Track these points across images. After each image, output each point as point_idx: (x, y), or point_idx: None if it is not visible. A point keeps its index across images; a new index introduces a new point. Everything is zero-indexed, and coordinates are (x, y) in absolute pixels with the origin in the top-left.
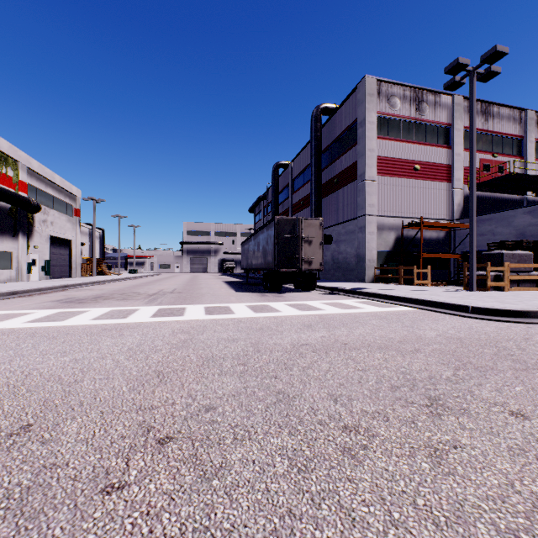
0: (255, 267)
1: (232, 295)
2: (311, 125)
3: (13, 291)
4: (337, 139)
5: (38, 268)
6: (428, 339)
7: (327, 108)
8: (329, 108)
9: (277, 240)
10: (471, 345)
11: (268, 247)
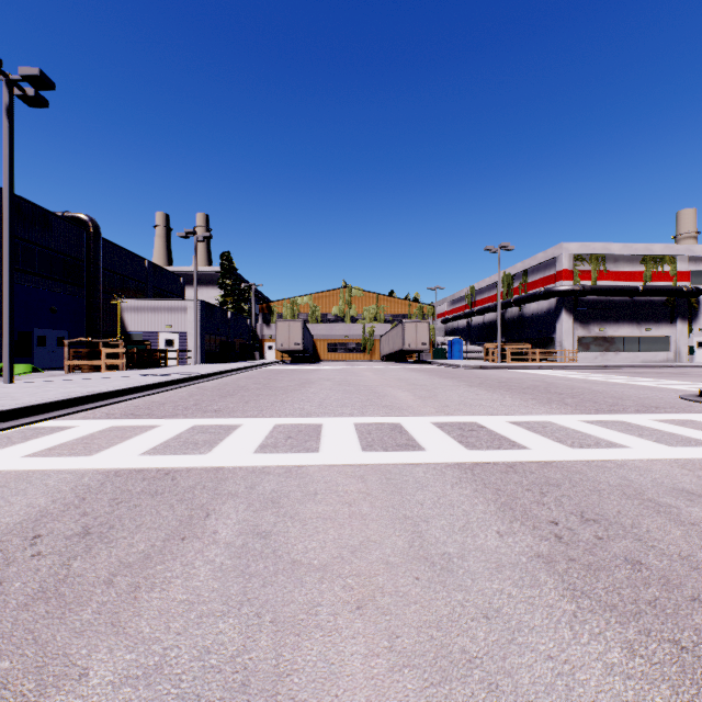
0: None
1: None
2: None
3: (604, 365)
4: None
5: None
6: (577, 386)
7: None
8: None
9: None
10: (571, 388)
11: None
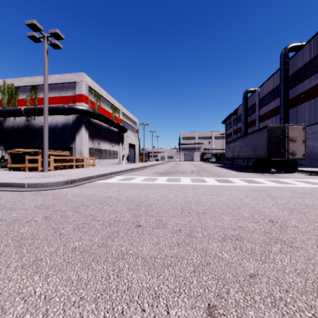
0: (242, 157)
1: (240, 174)
2: (280, 61)
3: (132, 168)
4: (303, 67)
5: (125, 158)
6: None
7: (294, 47)
8: (295, 47)
9: (269, 140)
10: None
11: (259, 145)
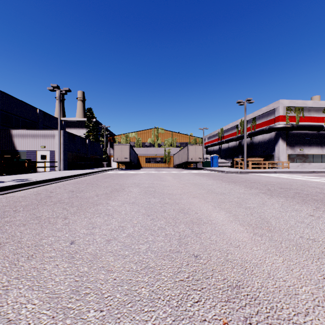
0: None
1: None
2: None
3: (312, 171)
4: None
5: None
6: None
7: None
8: None
9: None
10: None
11: None
